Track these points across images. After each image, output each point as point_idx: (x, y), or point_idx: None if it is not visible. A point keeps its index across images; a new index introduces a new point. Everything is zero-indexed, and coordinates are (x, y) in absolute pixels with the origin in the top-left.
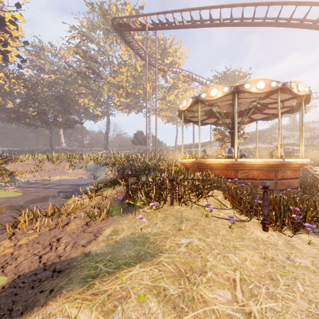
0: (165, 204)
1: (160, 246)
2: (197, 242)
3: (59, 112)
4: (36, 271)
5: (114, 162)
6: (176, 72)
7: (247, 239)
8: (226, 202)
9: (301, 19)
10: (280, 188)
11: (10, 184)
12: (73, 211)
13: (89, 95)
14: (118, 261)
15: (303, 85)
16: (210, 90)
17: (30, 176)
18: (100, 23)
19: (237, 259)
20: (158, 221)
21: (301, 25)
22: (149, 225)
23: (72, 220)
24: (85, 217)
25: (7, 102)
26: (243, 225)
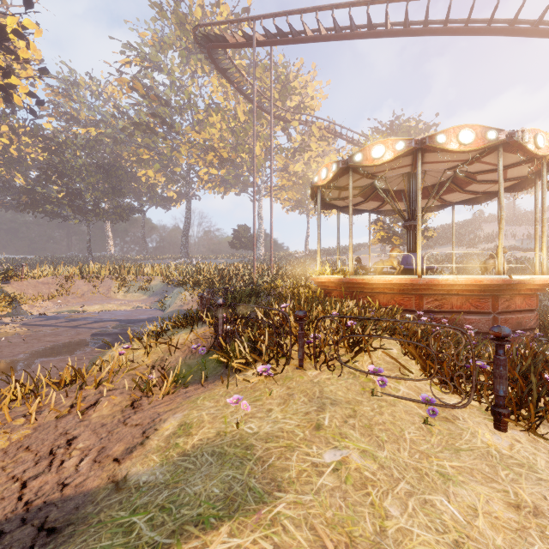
0: (287, 365)
1: (277, 471)
2: (359, 460)
3: (104, 193)
4: (5, 524)
5: (197, 279)
6: (306, 122)
7: (468, 453)
8: (408, 361)
9: (534, 20)
10: None
11: (11, 319)
12: (109, 376)
13: (156, 163)
14: (181, 512)
15: (545, 138)
16: (371, 148)
17: (48, 304)
18: (174, 37)
19: (455, 511)
20: (274, 404)
21: (534, 32)
22: (254, 413)
23: (104, 396)
24: (133, 388)
25: (15, 177)
26: (450, 414)
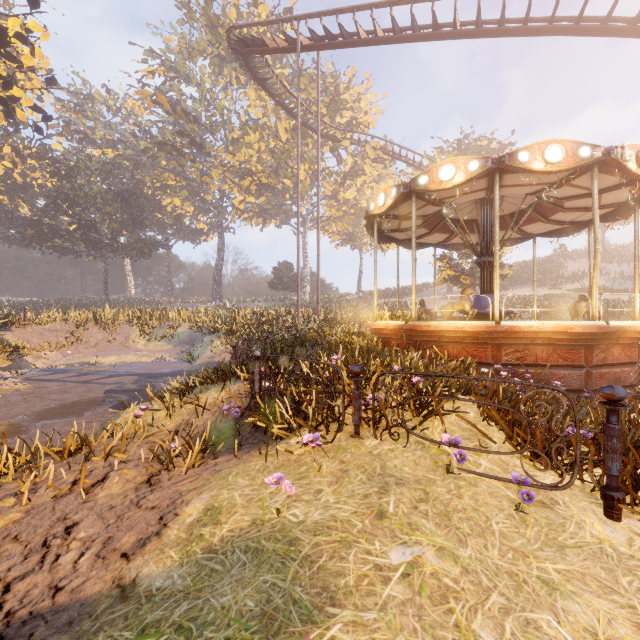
0: (340, 433)
1: (329, 577)
2: (435, 562)
3: (122, 225)
4: None
5: (230, 326)
6: (359, 142)
7: (575, 551)
8: (489, 427)
9: (631, 18)
10: (598, 385)
11: (12, 372)
12: (121, 445)
13: (184, 190)
14: (203, 635)
15: None
16: (438, 168)
17: (56, 355)
18: (205, 43)
19: (568, 636)
20: (324, 483)
21: (632, 31)
22: (300, 494)
23: (115, 470)
24: (150, 460)
25: (19, 206)
26: (547, 497)
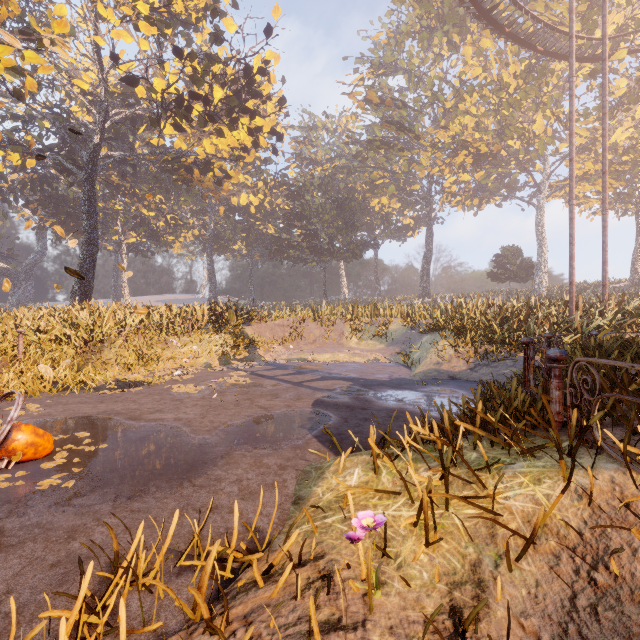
0: None
1: None
2: None
3: (337, 230)
4: None
5: (459, 322)
6: None
7: None
8: None
9: None
10: None
11: (245, 364)
12: None
13: (391, 185)
14: None
15: None
16: None
17: (281, 349)
18: (413, 21)
19: None
20: None
21: None
22: None
23: None
24: None
25: (268, 228)
26: None
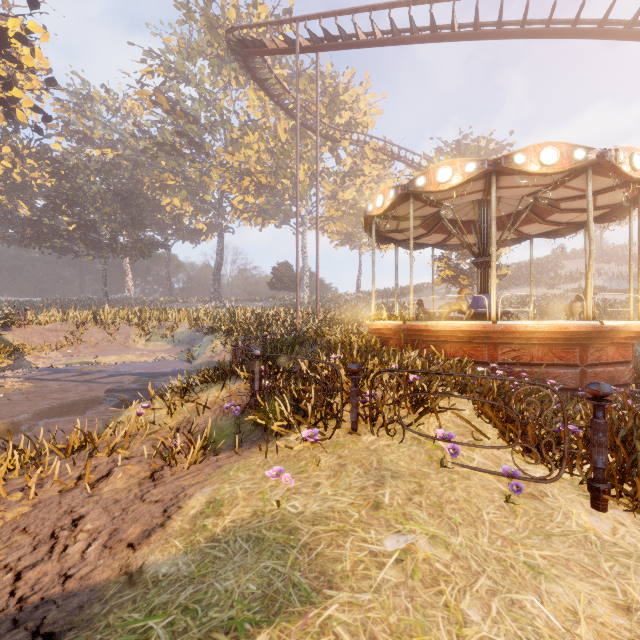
0: (338, 429)
1: (327, 563)
2: (428, 548)
3: (122, 225)
4: None
5: (230, 326)
6: (358, 142)
7: (561, 539)
8: (483, 424)
9: (627, 21)
10: None
11: (12, 372)
12: (125, 442)
13: (183, 190)
14: (208, 615)
15: None
16: (436, 170)
17: (56, 355)
18: (204, 43)
19: (550, 614)
20: (323, 476)
21: (628, 34)
22: (299, 487)
23: (119, 466)
24: (153, 456)
25: (18, 206)
26: (537, 489)
